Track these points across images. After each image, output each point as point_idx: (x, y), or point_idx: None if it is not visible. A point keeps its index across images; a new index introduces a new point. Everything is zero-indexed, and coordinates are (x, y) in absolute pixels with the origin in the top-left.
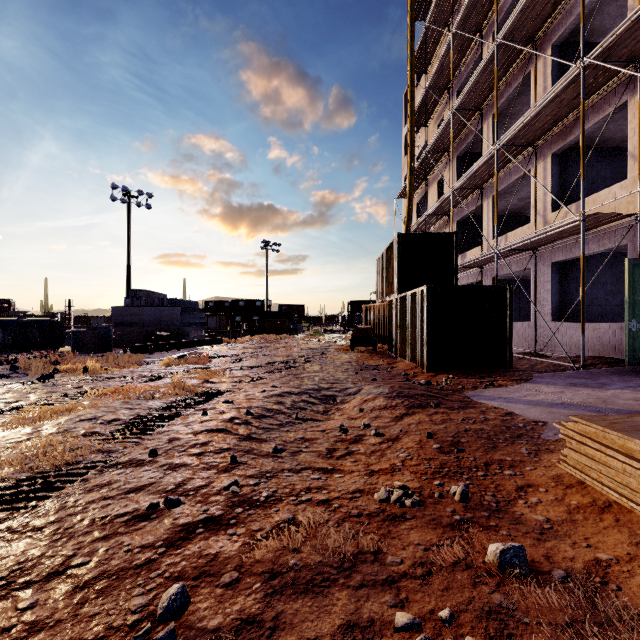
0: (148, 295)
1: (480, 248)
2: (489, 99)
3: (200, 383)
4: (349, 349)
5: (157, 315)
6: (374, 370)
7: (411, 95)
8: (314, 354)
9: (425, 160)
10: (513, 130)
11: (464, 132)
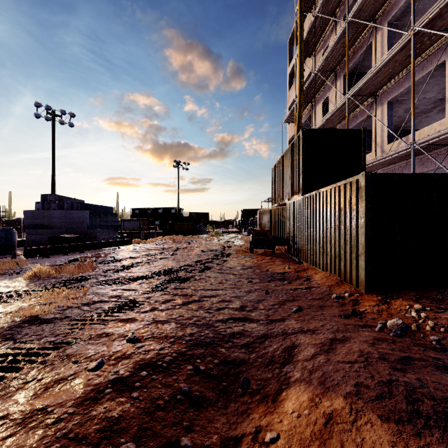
0: (60, 200)
1: (372, 154)
2: (385, 5)
3: (15, 325)
4: (248, 251)
5: (67, 218)
6: (282, 280)
7: (300, 24)
8: (213, 257)
9: (314, 79)
10: (442, 2)
11: (353, 48)
